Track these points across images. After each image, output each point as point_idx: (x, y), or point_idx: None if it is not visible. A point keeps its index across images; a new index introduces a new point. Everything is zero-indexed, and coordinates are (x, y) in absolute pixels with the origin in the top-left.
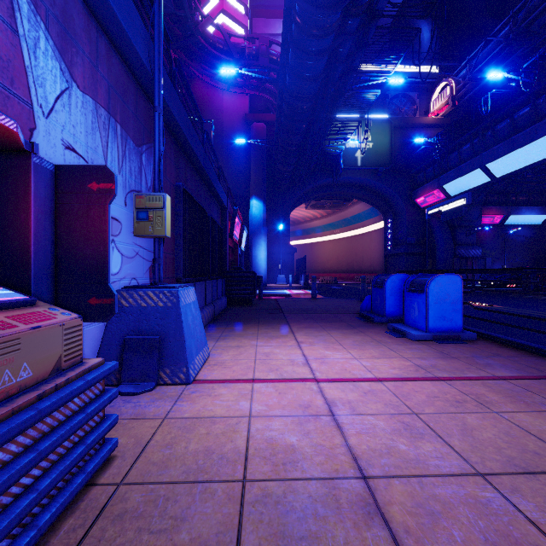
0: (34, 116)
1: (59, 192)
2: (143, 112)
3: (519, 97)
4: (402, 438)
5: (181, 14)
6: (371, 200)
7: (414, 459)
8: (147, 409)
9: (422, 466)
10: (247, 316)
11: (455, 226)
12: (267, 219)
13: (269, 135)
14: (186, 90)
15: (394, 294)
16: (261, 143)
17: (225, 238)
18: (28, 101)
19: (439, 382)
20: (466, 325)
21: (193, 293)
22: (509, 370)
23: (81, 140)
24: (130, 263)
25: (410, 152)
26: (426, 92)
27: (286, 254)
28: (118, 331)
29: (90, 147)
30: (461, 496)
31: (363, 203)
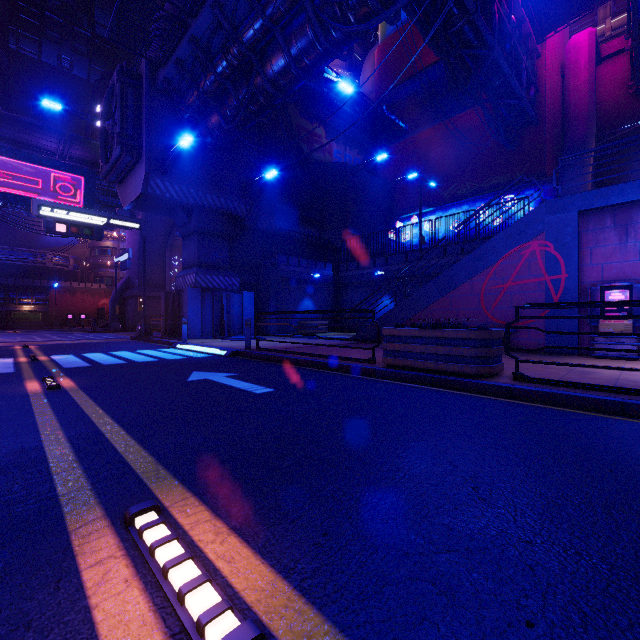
0: None
1: None
2: None
3: None
4: None
5: None
6: None
7: None
8: None
9: None
10: None
11: None
12: None
13: None
14: None
15: None
16: None
17: None
18: None
19: None
20: None
21: None
22: None
23: None
24: None
25: None
26: None
27: None
28: None
29: None
30: None
31: None
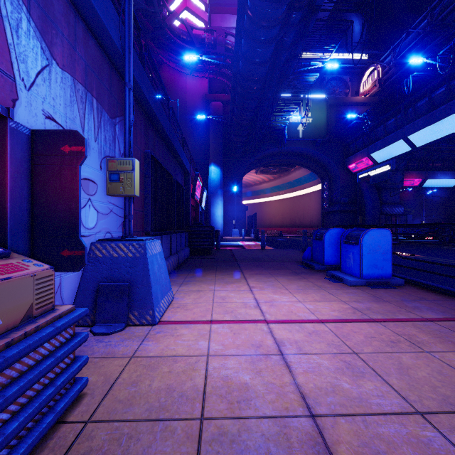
0: (16, 88)
1: (34, 154)
2: (117, 89)
3: (436, 79)
4: (345, 376)
5: (151, 10)
6: (311, 166)
7: (357, 397)
8: (116, 349)
9: (365, 404)
10: (207, 264)
11: (381, 188)
12: (223, 182)
13: (225, 112)
14: (154, 71)
15: (332, 246)
16: (218, 119)
17: (188, 198)
18: (11, 75)
19: (375, 323)
20: (393, 272)
21: (159, 245)
22: (435, 313)
23: (60, 111)
24: (104, 219)
25: (344, 126)
26: (356, 76)
27: (239, 212)
28: (92, 278)
29: (69, 117)
30: (403, 436)
31: (303, 169)
